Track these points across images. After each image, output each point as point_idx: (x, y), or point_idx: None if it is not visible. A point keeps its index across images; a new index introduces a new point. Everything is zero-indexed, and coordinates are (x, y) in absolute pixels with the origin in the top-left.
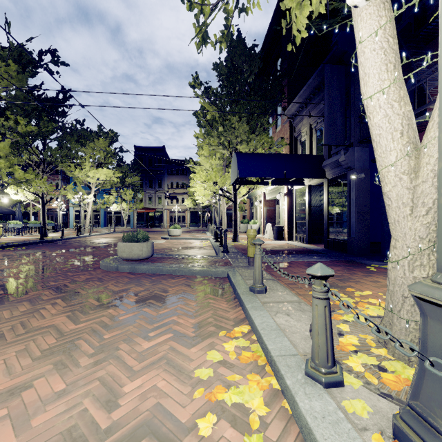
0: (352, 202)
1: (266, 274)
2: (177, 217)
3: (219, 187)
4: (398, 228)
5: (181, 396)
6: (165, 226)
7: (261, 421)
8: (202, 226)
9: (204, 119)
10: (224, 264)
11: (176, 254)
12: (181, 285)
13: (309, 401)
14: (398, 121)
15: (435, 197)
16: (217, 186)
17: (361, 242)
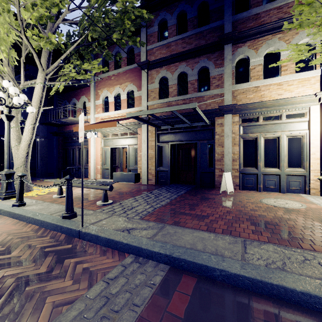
0: (39, 151)
1: None
2: None
3: None
4: (15, 163)
5: None
6: None
7: None
8: None
9: None
10: None
11: None
12: None
13: None
14: (15, 136)
15: (21, 156)
16: None
17: (43, 171)
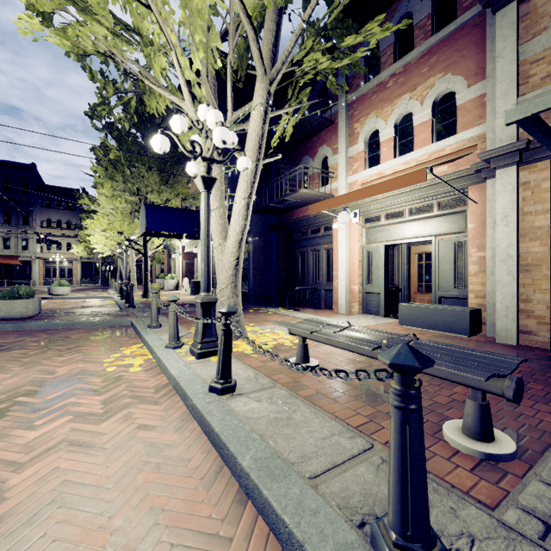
0: (251, 259)
1: (166, 319)
2: (59, 269)
3: (126, 238)
4: (218, 279)
5: (96, 367)
6: (36, 283)
7: (140, 365)
8: (101, 282)
9: (106, 157)
10: (129, 316)
11: (70, 312)
12: (84, 333)
13: (162, 352)
14: (219, 227)
15: (228, 265)
16: (123, 237)
17: (257, 292)
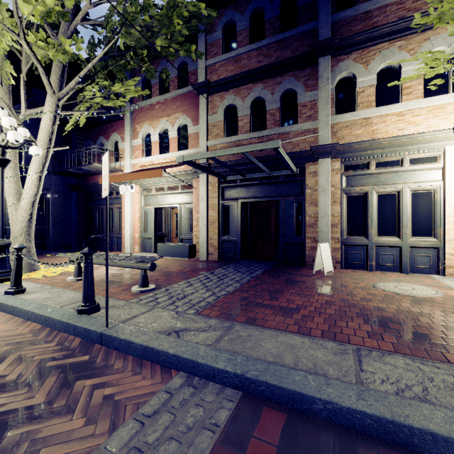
0: (50, 213)
1: None
2: None
3: None
4: (12, 229)
5: None
6: None
7: None
8: None
9: None
10: None
11: None
12: None
13: None
14: (13, 191)
15: (22, 219)
16: None
17: (56, 241)
